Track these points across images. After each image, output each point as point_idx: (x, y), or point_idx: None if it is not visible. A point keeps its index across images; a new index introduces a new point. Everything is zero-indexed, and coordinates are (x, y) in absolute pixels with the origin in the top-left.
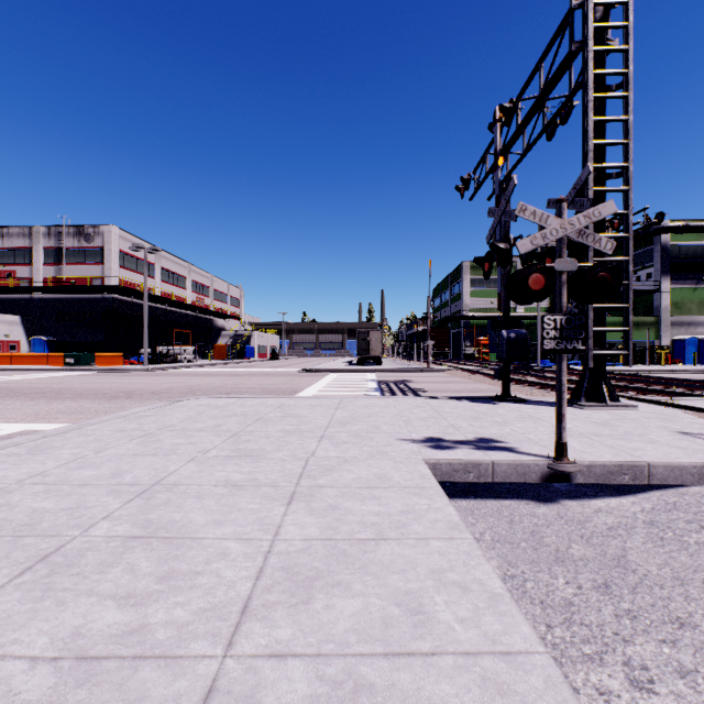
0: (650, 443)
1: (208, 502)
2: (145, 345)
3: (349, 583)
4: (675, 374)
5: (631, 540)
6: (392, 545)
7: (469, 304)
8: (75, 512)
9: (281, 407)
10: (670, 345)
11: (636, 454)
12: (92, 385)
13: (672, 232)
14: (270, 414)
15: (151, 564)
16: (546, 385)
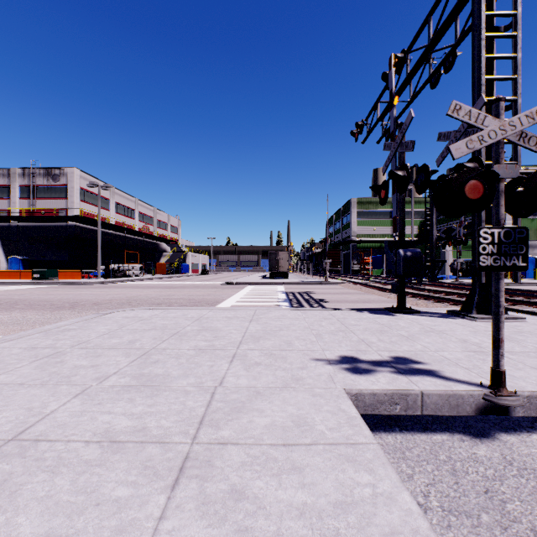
0: None
1: (61, 481)
2: (99, 263)
3: None
4: (523, 286)
5: None
6: None
7: (356, 231)
8: None
9: (199, 319)
10: None
11: None
12: (47, 296)
13: None
14: (187, 327)
15: None
16: (428, 296)
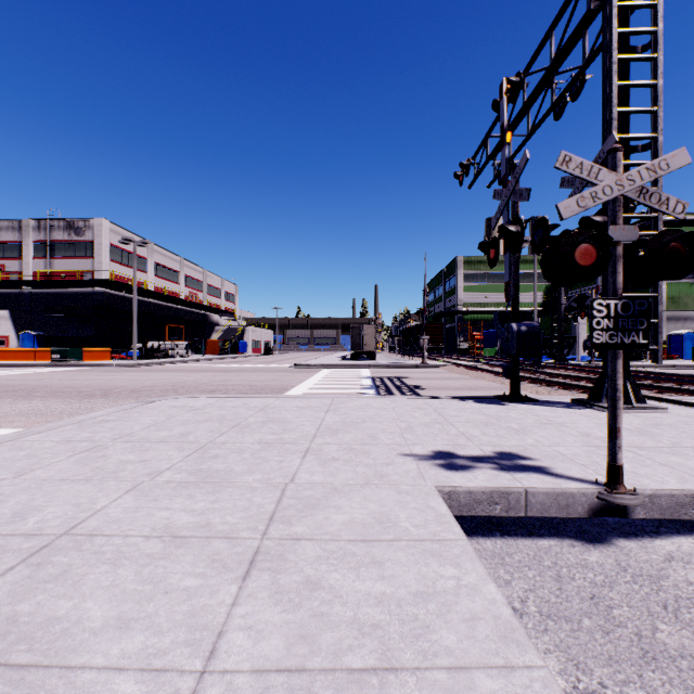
0: None
1: (124, 572)
2: (135, 340)
3: None
4: (677, 370)
5: None
6: (408, 687)
7: (463, 299)
8: None
9: (264, 409)
10: (666, 340)
11: None
12: (72, 382)
13: (669, 226)
14: (250, 418)
15: None
16: (551, 382)
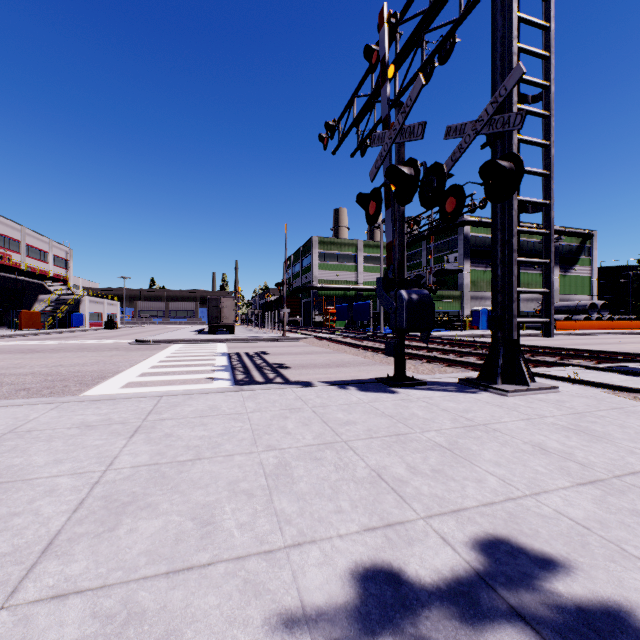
0: None
1: None
2: None
3: None
4: (486, 338)
5: None
6: None
7: (318, 275)
8: None
9: None
10: (470, 315)
11: None
12: None
13: (472, 225)
14: None
15: None
16: (414, 355)
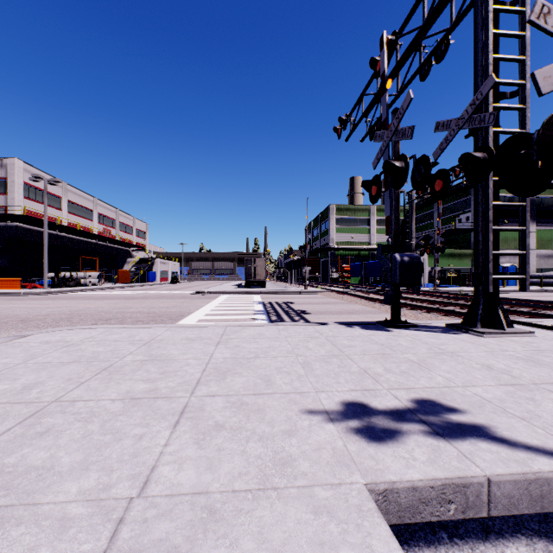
0: None
1: None
2: (45, 270)
3: None
4: None
5: None
6: None
7: (334, 238)
8: None
9: (149, 343)
10: None
11: None
12: None
13: None
14: (128, 356)
15: None
16: (415, 306)
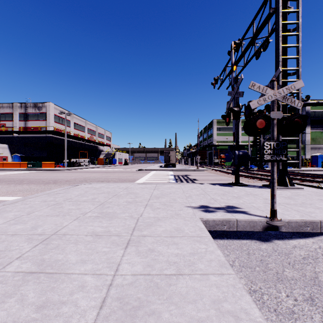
0: (317, 209)
1: (80, 246)
2: (65, 158)
3: (160, 312)
4: (314, 172)
5: (318, 266)
6: (186, 279)
7: (216, 139)
8: (2, 253)
9: (126, 188)
10: (310, 158)
11: (312, 215)
12: (39, 177)
13: (311, 105)
14: (121, 192)
15: (35, 295)
16: (255, 177)
